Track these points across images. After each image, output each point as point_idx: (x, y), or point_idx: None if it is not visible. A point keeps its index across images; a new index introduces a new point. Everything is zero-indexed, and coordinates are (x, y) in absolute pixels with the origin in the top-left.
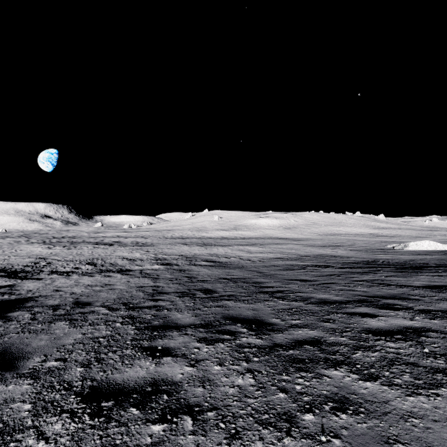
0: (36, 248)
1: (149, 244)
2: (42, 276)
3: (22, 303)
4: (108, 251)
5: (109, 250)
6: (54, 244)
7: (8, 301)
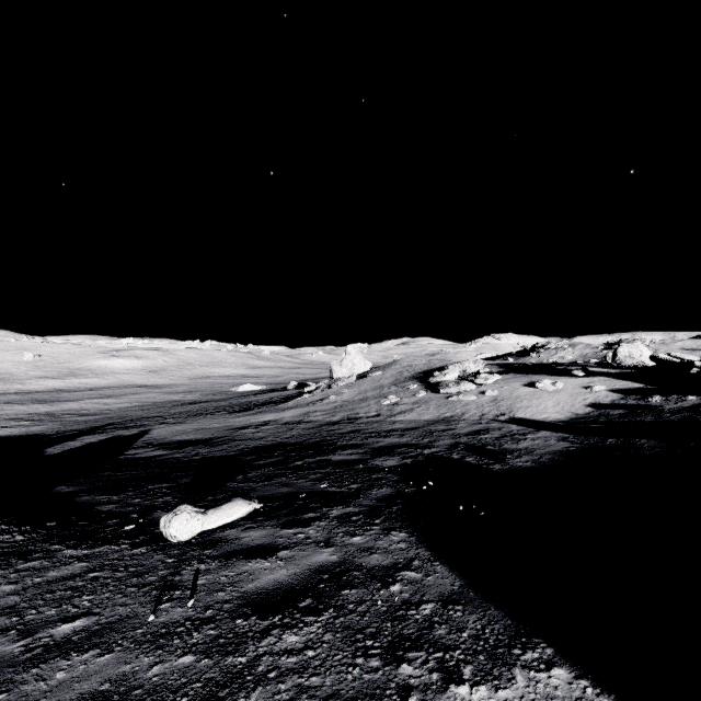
0: None
1: None
2: None
3: None
4: None
5: None
6: None
7: None
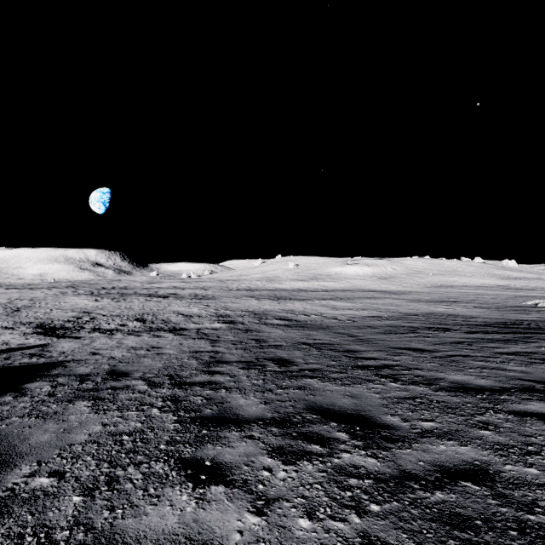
0: (82, 301)
1: (209, 296)
2: (82, 334)
3: (48, 369)
4: (162, 304)
5: (162, 303)
6: (102, 296)
7: (33, 366)
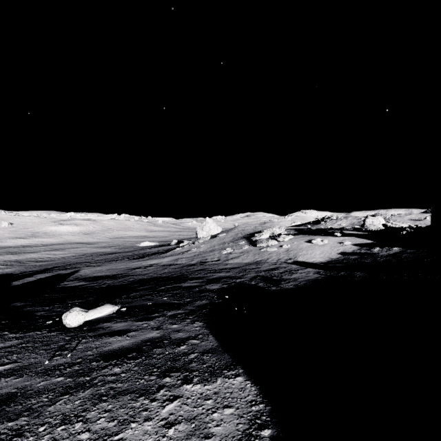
0: None
1: None
2: None
3: None
4: None
5: None
6: None
7: None
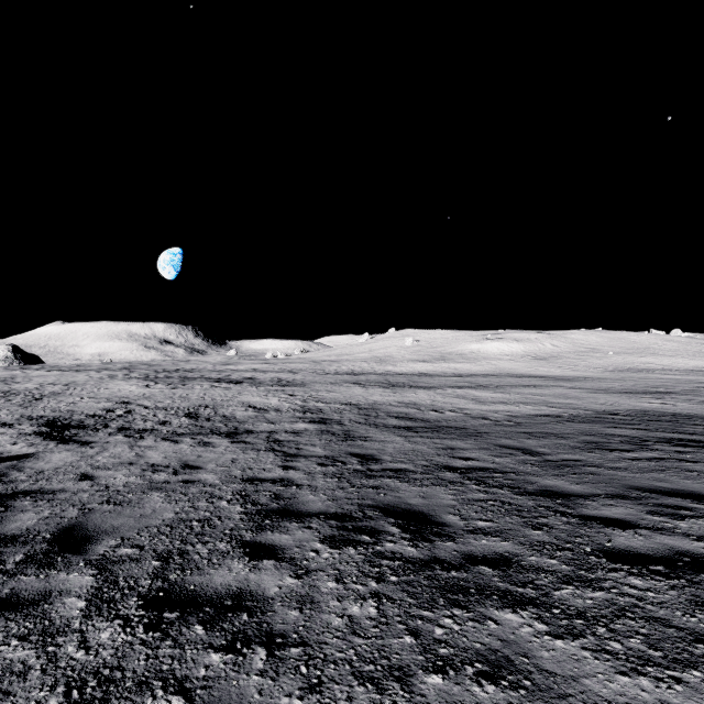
0: (128, 387)
1: (297, 382)
2: (98, 437)
3: None
4: (230, 392)
5: (231, 391)
6: (158, 381)
7: None
